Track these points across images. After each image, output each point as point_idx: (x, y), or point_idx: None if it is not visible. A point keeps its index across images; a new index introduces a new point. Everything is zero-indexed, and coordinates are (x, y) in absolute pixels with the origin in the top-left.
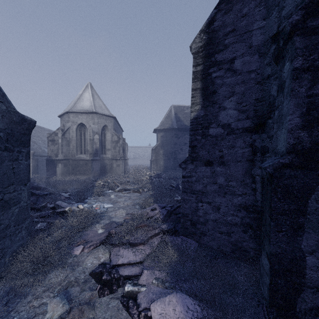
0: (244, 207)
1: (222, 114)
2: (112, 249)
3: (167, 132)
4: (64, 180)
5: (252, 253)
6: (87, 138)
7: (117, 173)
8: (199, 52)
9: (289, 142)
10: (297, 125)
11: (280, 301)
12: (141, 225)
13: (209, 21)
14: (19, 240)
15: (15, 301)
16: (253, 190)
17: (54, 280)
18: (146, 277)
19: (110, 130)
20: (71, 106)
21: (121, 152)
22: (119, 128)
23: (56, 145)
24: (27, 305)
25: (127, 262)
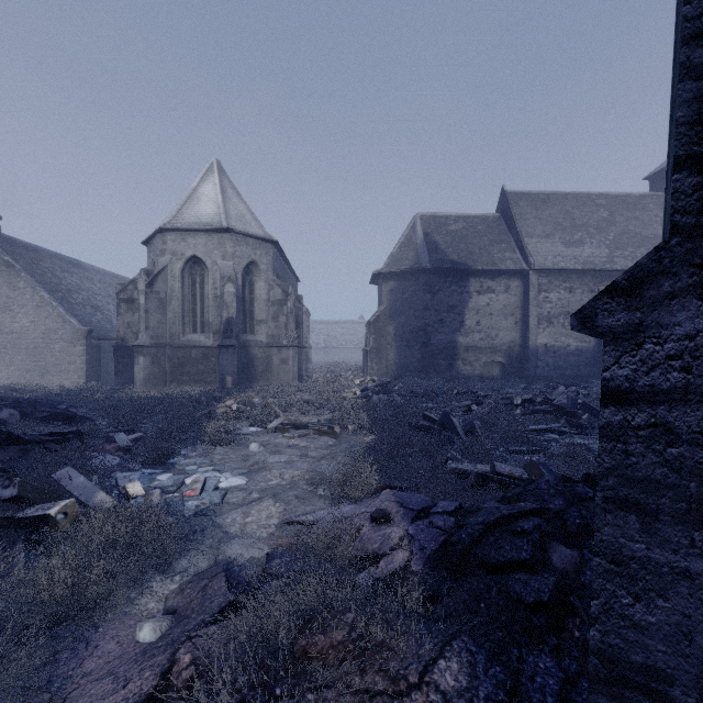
0: None
1: None
2: None
3: (406, 281)
4: (145, 397)
5: None
6: (209, 293)
7: (282, 381)
8: None
9: None
10: None
11: None
12: (326, 645)
13: None
14: None
15: None
16: None
17: None
18: None
19: (264, 275)
20: (171, 217)
21: (292, 329)
22: (290, 274)
23: (137, 313)
24: None
25: None
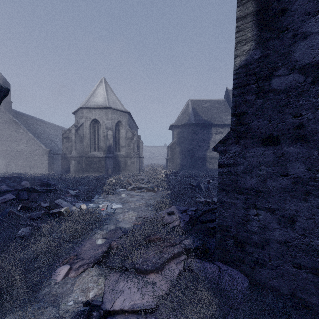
0: None
1: (300, 47)
2: (109, 275)
3: (184, 128)
4: (76, 177)
5: None
6: (101, 134)
7: (132, 171)
8: None
9: None
10: None
11: None
12: (154, 238)
13: None
14: None
15: None
16: None
17: None
18: None
19: (124, 126)
20: (85, 102)
21: (136, 149)
22: (134, 125)
23: (70, 142)
24: None
25: (128, 309)
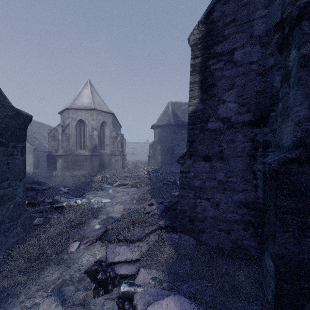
0: (245, 204)
1: (221, 107)
2: (108, 246)
3: (165, 128)
4: (64, 175)
5: (254, 252)
6: (87, 134)
7: (116, 168)
8: (197, 44)
9: (296, 135)
10: (306, 117)
11: (286, 307)
12: (138, 221)
13: (208, 11)
14: (14, 236)
15: (7, 301)
16: (255, 186)
17: (48, 279)
18: (142, 277)
19: (109, 126)
20: (71, 103)
21: (120, 148)
22: (118, 125)
23: (56, 141)
24: (19, 305)
25: (124, 260)
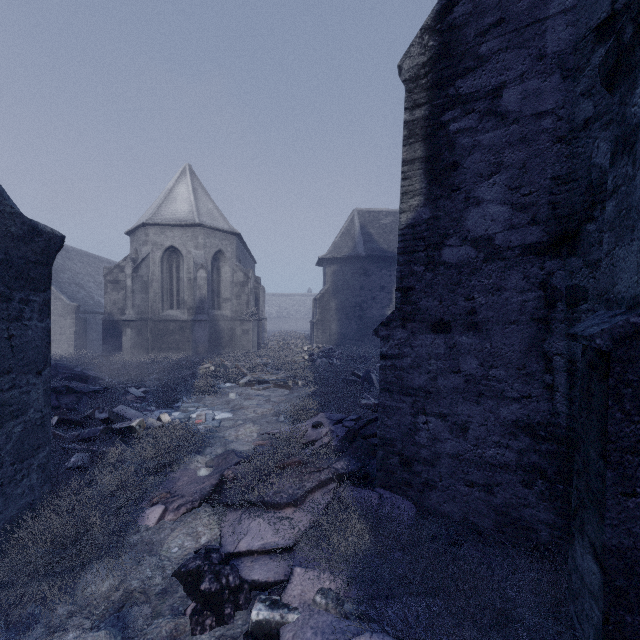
0: (526, 428)
1: (473, 215)
2: (226, 515)
3: (345, 265)
4: (137, 362)
5: (546, 535)
6: (184, 276)
7: (244, 348)
8: (419, 77)
9: None
10: None
11: None
12: (291, 461)
13: (443, 5)
14: (24, 494)
15: (3, 638)
16: (549, 388)
17: (94, 588)
18: (300, 588)
19: (229, 261)
20: (151, 213)
21: (252, 305)
22: (249, 257)
23: (121, 292)
24: None
25: (259, 549)
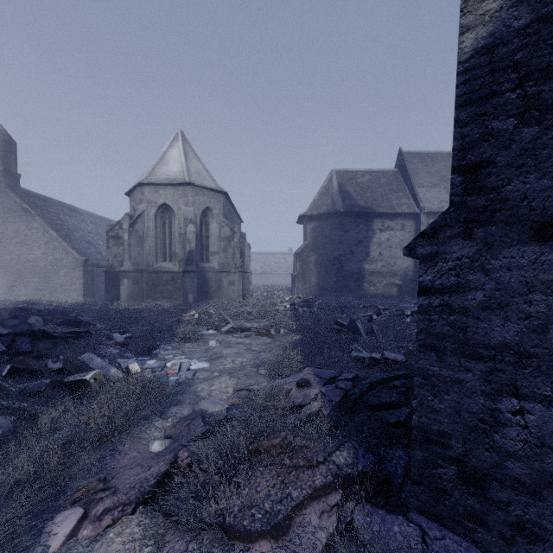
0: None
1: None
2: (166, 540)
3: (324, 221)
4: (129, 309)
5: None
6: (175, 231)
7: (230, 298)
8: None
9: None
10: None
11: None
12: (269, 445)
13: None
14: None
15: None
16: None
17: None
18: None
19: (217, 217)
20: (147, 174)
21: (238, 258)
22: (235, 216)
23: (121, 246)
24: None
25: None
